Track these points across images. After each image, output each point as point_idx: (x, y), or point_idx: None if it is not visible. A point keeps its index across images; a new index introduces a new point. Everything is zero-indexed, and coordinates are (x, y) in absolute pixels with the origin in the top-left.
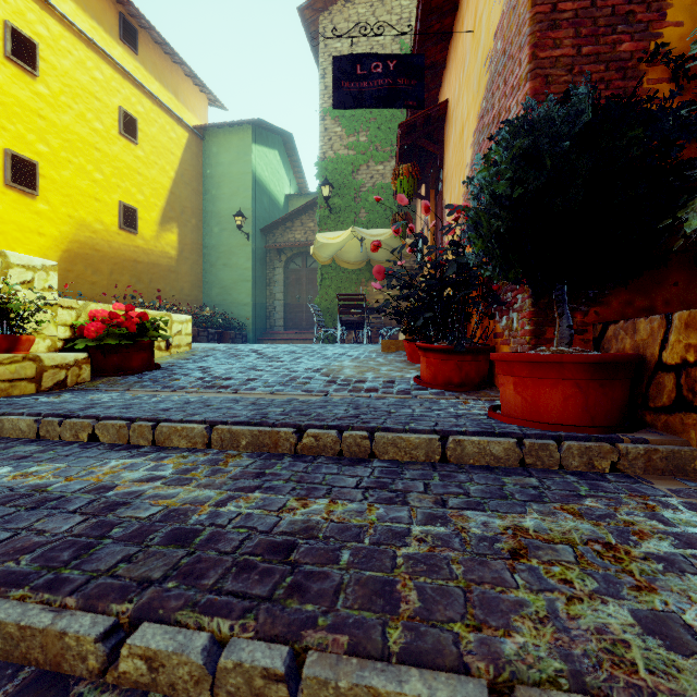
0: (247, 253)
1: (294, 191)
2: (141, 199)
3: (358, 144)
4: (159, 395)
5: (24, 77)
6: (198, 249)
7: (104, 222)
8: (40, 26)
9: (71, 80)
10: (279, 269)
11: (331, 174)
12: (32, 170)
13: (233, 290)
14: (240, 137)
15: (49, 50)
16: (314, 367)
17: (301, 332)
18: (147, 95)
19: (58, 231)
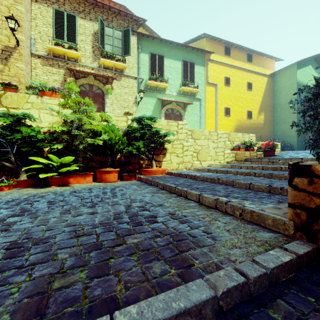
0: (294, 116)
1: None
2: (252, 108)
3: None
4: None
5: (227, 88)
6: (271, 118)
7: (243, 118)
8: (230, 73)
9: (236, 82)
10: None
11: None
12: (229, 110)
13: (287, 132)
14: (290, 70)
15: (232, 77)
16: None
17: None
18: (254, 73)
19: (233, 124)
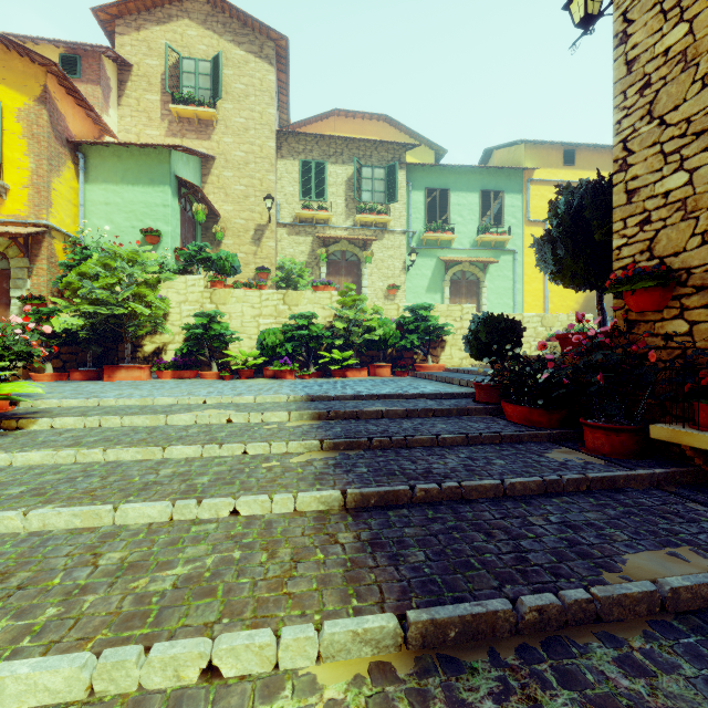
0: None
1: None
2: None
3: None
4: None
5: None
6: None
7: None
8: None
9: None
10: None
11: None
12: None
13: None
14: None
15: None
16: None
17: None
18: None
19: None
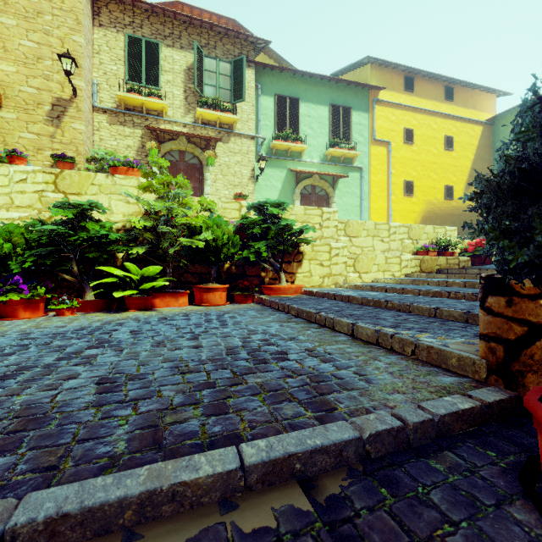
0: None
1: None
2: (454, 180)
3: None
4: None
5: (409, 147)
6: None
7: (437, 199)
8: (414, 121)
9: (424, 136)
10: None
11: None
12: (411, 185)
13: None
14: None
15: (416, 129)
16: None
17: None
18: (457, 120)
19: (419, 209)
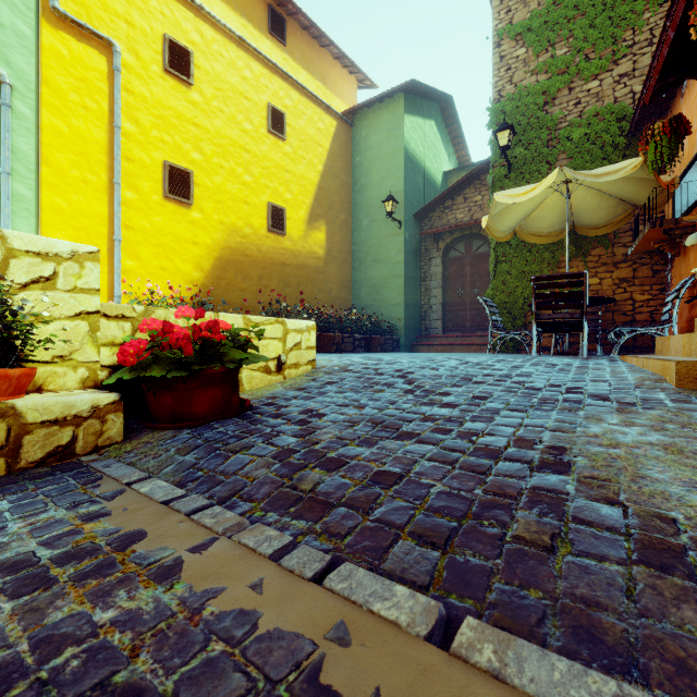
0: (399, 243)
1: (453, 167)
2: (288, 198)
3: (554, 61)
4: (123, 554)
5: (180, 88)
6: (347, 247)
7: (253, 226)
8: (195, 34)
9: (222, 83)
10: (436, 259)
11: (510, 117)
12: (187, 180)
13: (383, 288)
14: (390, 111)
15: (203, 57)
16: (535, 438)
17: (463, 335)
18: (295, 87)
19: (210, 239)
